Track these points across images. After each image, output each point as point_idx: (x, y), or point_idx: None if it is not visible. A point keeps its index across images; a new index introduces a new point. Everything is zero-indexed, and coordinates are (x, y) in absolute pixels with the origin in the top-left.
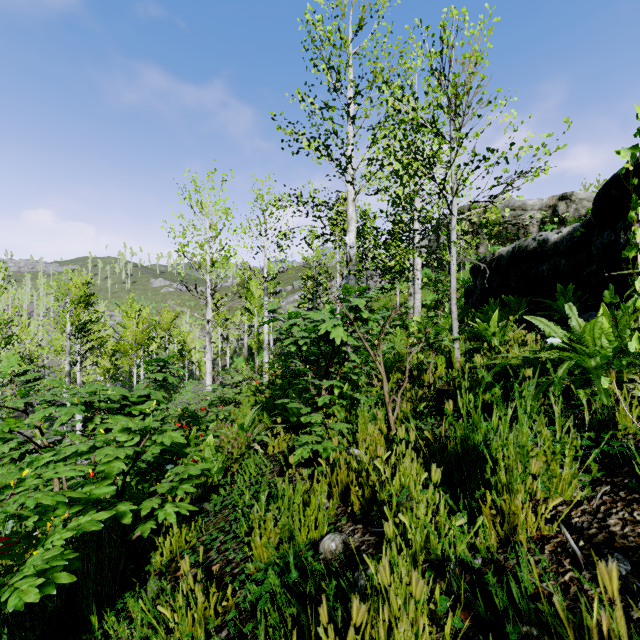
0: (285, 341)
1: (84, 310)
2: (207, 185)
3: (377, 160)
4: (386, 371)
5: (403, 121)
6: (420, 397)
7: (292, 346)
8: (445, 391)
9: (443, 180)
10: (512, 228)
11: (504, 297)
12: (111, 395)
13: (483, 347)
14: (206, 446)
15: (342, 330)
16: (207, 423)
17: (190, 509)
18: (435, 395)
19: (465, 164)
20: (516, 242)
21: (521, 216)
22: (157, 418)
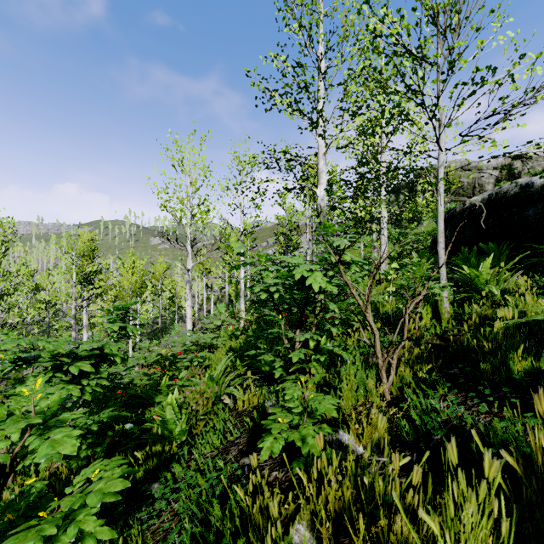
0: (255, 288)
1: (89, 262)
2: (188, 146)
3: (349, 110)
4: (361, 320)
5: (390, 35)
6: (416, 356)
7: (262, 294)
8: (438, 346)
9: (434, 106)
10: (468, 187)
11: (482, 245)
12: (43, 351)
13: (474, 296)
14: (167, 405)
15: (320, 275)
16: (181, 369)
17: (103, 538)
18: (426, 351)
19: (463, 83)
20: (489, 191)
21: (477, 175)
22: (105, 377)
